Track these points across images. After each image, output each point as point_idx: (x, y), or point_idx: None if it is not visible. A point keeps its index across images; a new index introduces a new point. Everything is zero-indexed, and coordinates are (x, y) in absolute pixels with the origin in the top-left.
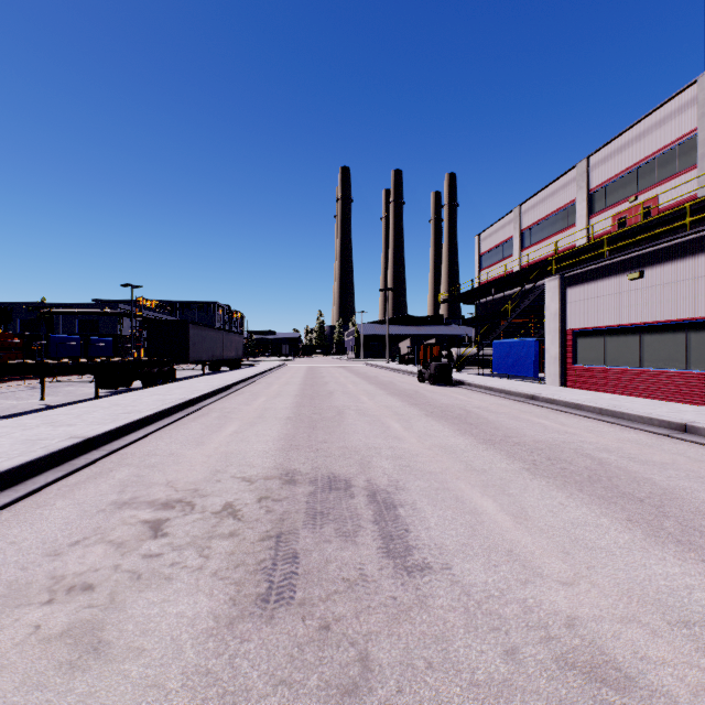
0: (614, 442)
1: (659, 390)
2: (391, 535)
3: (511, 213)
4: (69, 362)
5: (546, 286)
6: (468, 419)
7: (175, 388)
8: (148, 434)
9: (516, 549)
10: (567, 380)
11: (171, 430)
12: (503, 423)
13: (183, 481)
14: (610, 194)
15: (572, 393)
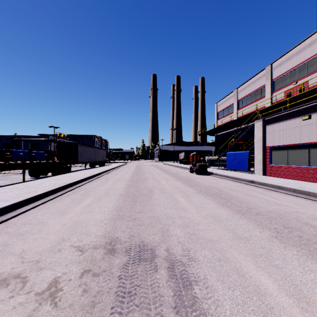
0: (316, 212)
1: None
2: None
3: (233, 92)
4: (6, 163)
5: (255, 125)
6: (222, 195)
7: (66, 176)
8: (34, 207)
9: None
10: (266, 172)
11: (51, 203)
12: (243, 198)
13: (33, 251)
14: (283, 81)
15: (272, 179)
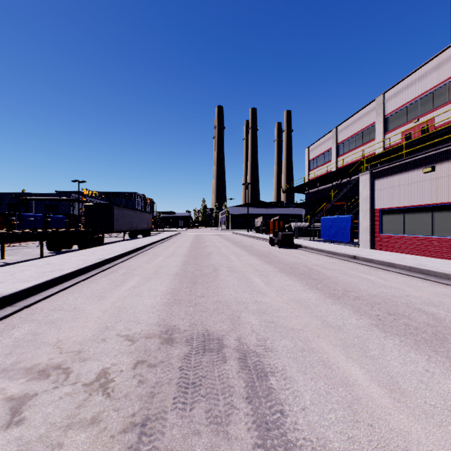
0: (433, 296)
1: (447, 252)
2: (266, 422)
3: (330, 132)
4: (19, 232)
5: (360, 179)
6: (312, 274)
7: (99, 250)
8: (63, 289)
9: (411, 447)
10: (375, 244)
11: (83, 285)
12: (339, 278)
13: (71, 341)
14: (400, 117)
15: (382, 254)
